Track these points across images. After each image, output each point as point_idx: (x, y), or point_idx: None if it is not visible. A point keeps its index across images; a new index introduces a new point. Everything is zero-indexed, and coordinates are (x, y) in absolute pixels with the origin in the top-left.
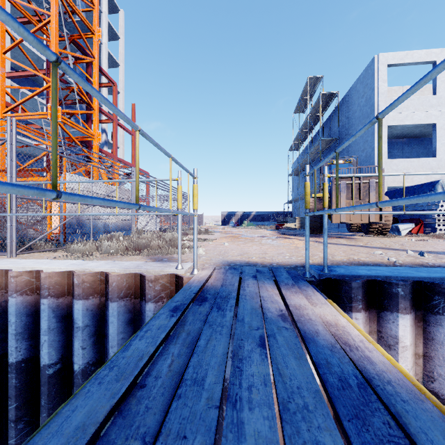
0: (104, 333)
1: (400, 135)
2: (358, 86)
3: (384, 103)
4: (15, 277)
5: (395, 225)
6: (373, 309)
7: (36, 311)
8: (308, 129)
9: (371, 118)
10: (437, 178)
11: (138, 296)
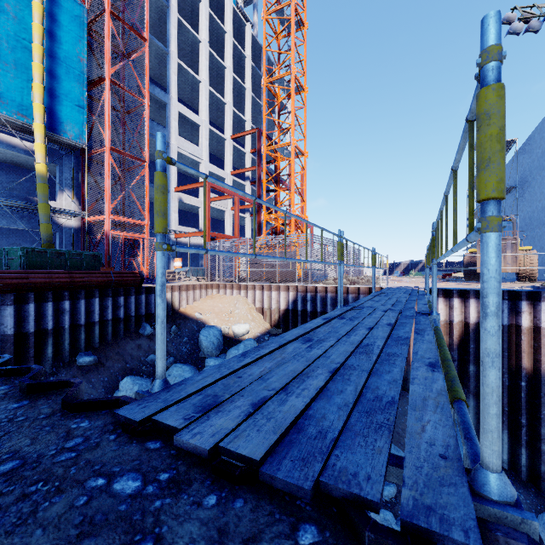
0: None
1: None
2: (536, 136)
3: None
4: (330, 287)
5: None
6: (447, 298)
7: (334, 298)
8: None
9: None
10: None
11: (368, 294)
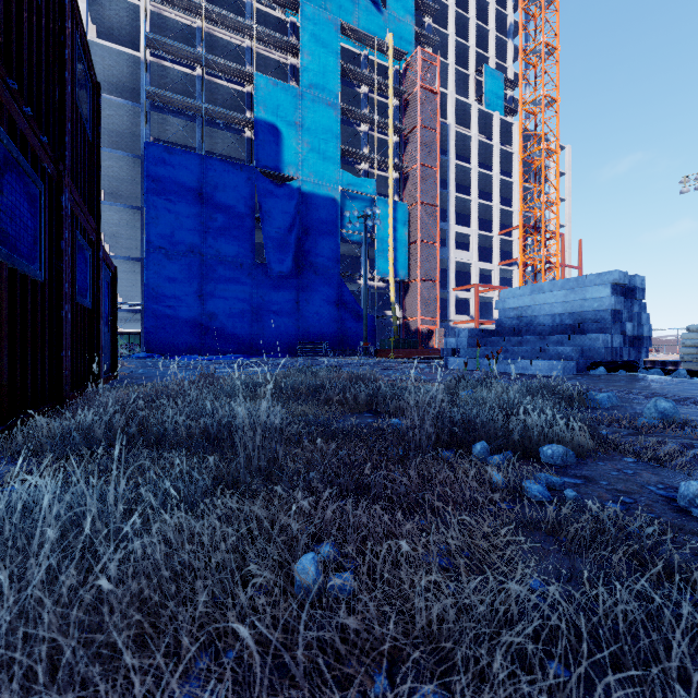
0: None
1: None
2: None
3: None
4: None
5: None
6: None
7: None
8: None
9: None
10: None
11: None
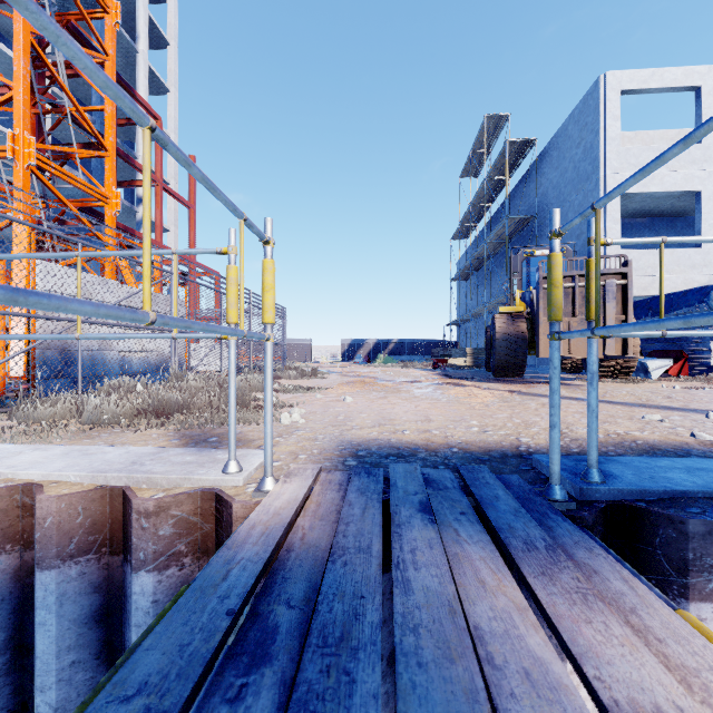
0: (32, 643)
1: (639, 211)
2: (570, 128)
3: (616, 155)
4: None
5: (640, 361)
6: None
7: None
8: (485, 202)
9: (594, 181)
10: (703, 282)
11: (120, 548)
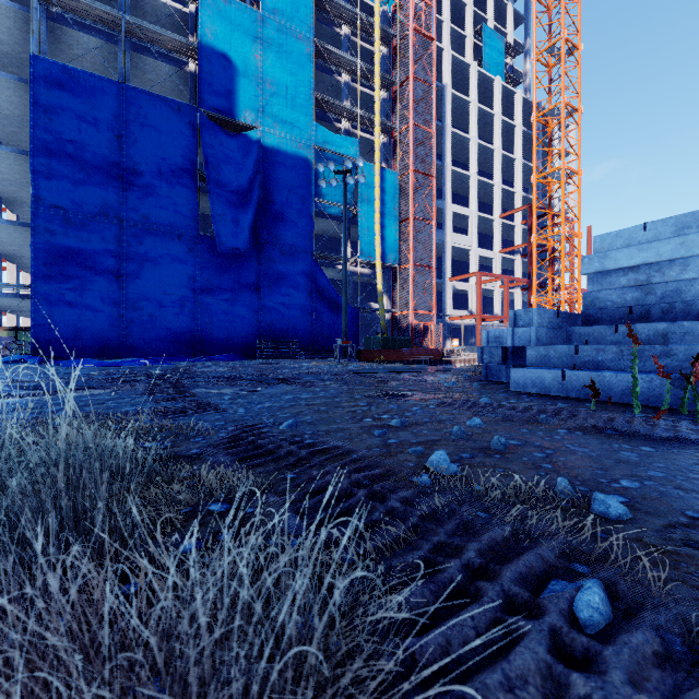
0: None
1: None
2: None
3: None
4: None
5: None
6: None
7: None
8: None
9: None
10: None
11: None
